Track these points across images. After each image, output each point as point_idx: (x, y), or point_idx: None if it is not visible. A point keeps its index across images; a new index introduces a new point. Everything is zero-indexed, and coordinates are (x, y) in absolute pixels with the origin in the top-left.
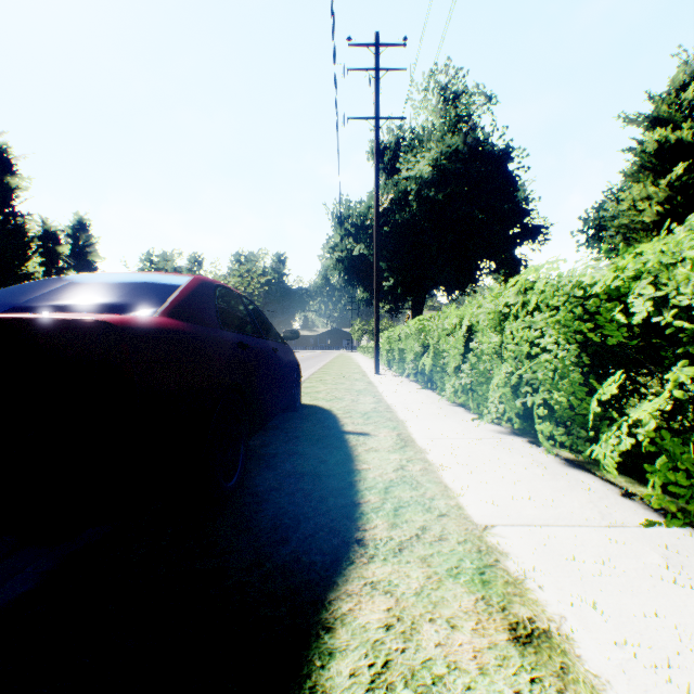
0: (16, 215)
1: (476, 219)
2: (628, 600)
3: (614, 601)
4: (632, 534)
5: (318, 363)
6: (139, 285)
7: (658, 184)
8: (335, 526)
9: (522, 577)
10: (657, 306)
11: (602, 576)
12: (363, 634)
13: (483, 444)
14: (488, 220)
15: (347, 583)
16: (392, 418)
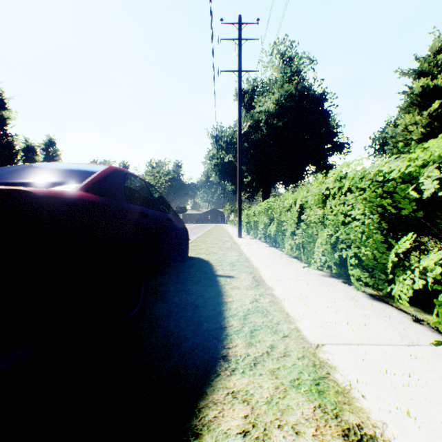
0: (8, 135)
1: (303, 138)
2: (433, 407)
3: (422, 408)
4: (426, 351)
5: (202, 231)
6: (67, 170)
7: (422, 115)
8: (207, 345)
9: (348, 387)
10: (440, 185)
11: (409, 386)
12: (225, 440)
13: (311, 283)
14: (311, 139)
15: (214, 393)
16: (249, 265)
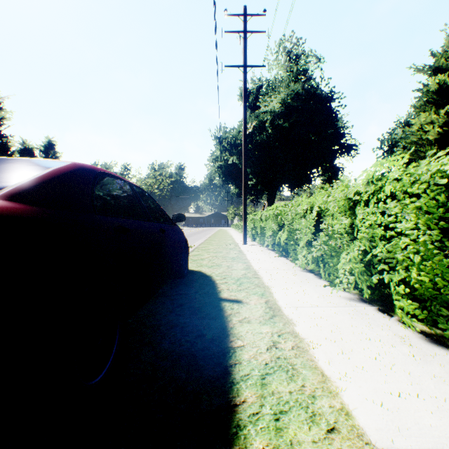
0: (2, 136)
1: (310, 140)
2: None
3: None
4: None
5: (205, 236)
6: None
7: (438, 113)
8: None
9: None
10: None
11: None
12: None
13: (340, 313)
14: (318, 140)
15: None
16: (259, 284)
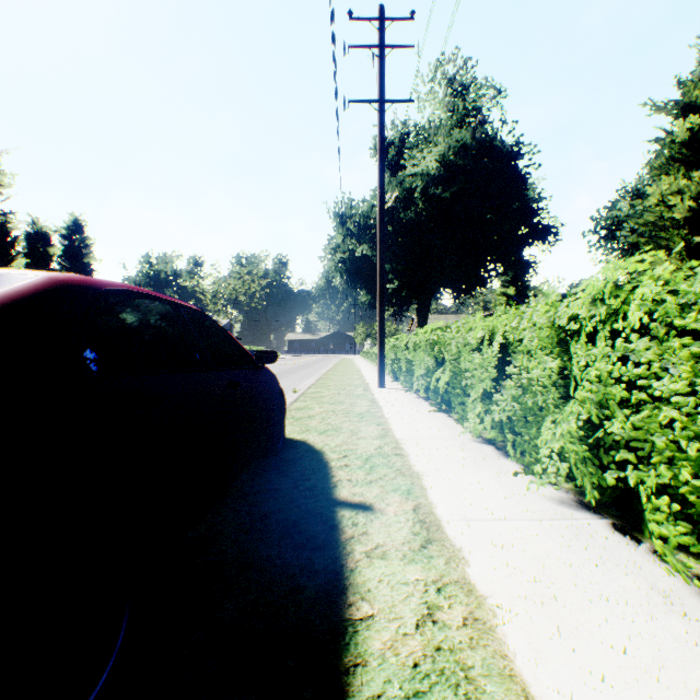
0: None
1: (484, 219)
2: None
3: None
4: None
5: (318, 371)
6: None
7: (690, 177)
8: None
9: None
10: None
11: None
12: None
13: (547, 533)
14: (497, 220)
15: None
16: (403, 468)
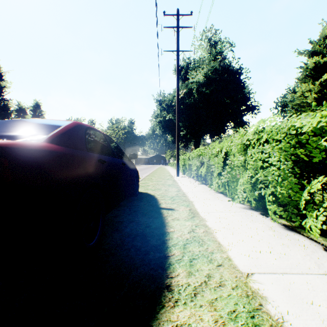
0: (4, 100)
1: (225, 102)
2: None
3: None
4: None
5: (149, 171)
6: (36, 125)
7: (315, 84)
8: (153, 274)
9: (281, 320)
10: None
11: None
12: None
13: (236, 215)
14: (231, 103)
15: None
16: (186, 199)
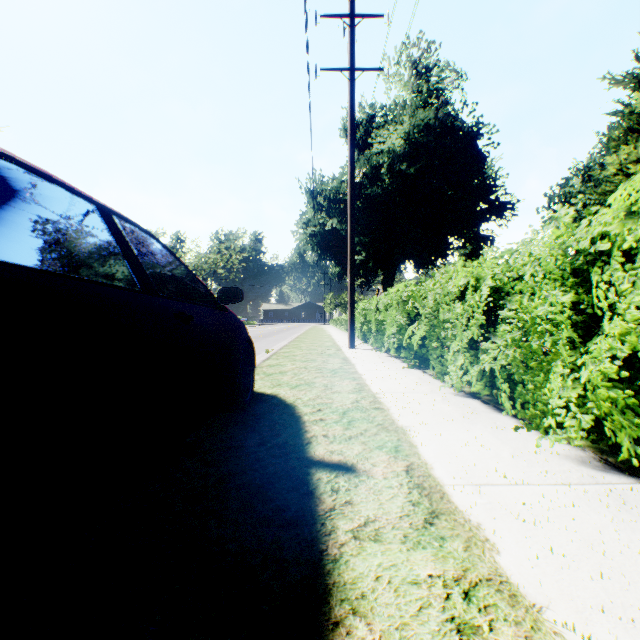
0: None
1: (446, 195)
2: None
3: None
4: None
5: (290, 336)
6: None
7: None
8: None
9: None
10: None
11: None
12: None
13: (585, 503)
14: (458, 196)
15: None
16: (385, 422)
